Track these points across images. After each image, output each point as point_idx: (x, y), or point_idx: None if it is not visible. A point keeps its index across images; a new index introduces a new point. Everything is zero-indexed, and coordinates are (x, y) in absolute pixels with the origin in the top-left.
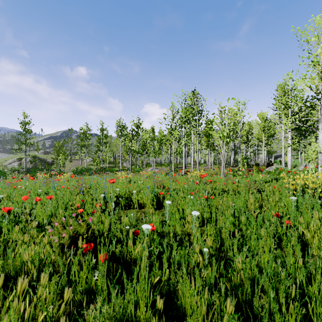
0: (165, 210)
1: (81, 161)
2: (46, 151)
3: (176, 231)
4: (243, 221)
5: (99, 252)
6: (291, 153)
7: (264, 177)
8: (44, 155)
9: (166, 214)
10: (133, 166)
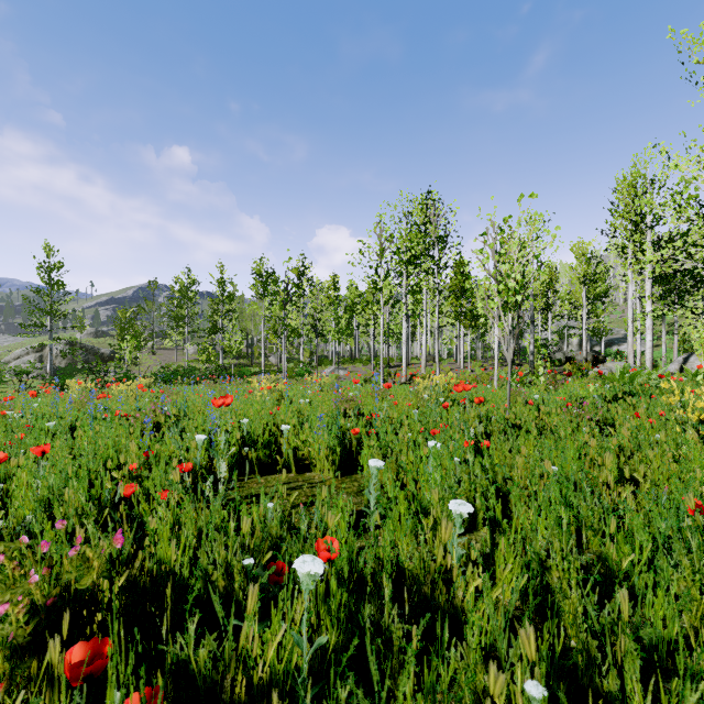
0: (367, 482)
1: (177, 352)
2: (98, 330)
3: (401, 558)
4: (590, 519)
5: (154, 645)
6: (651, 333)
7: (600, 390)
8: (94, 340)
9: (368, 495)
10: (290, 363)
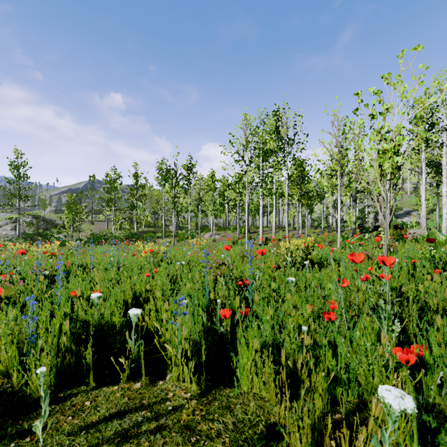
0: None
1: (107, 223)
2: (57, 208)
3: None
4: None
5: None
6: (446, 207)
7: (442, 253)
8: (54, 215)
9: None
10: (183, 230)
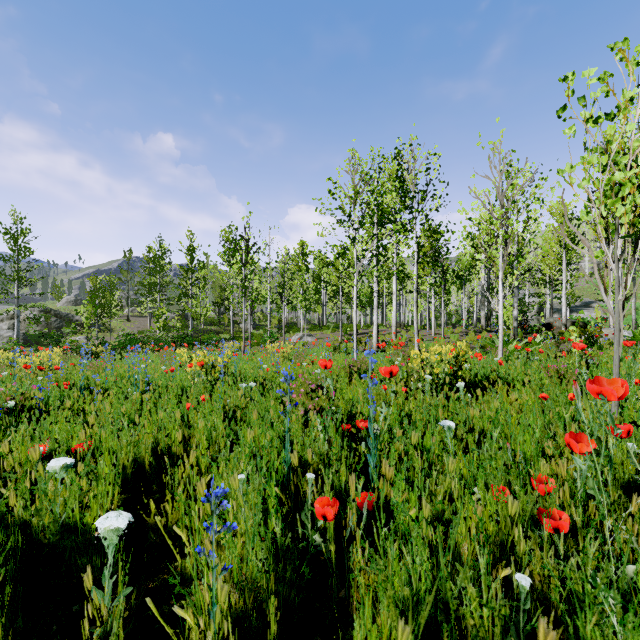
0: None
1: (150, 319)
2: (78, 298)
3: None
4: None
5: None
6: None
7: None
8: (73, 307)
9: None
10: (260, 330)
